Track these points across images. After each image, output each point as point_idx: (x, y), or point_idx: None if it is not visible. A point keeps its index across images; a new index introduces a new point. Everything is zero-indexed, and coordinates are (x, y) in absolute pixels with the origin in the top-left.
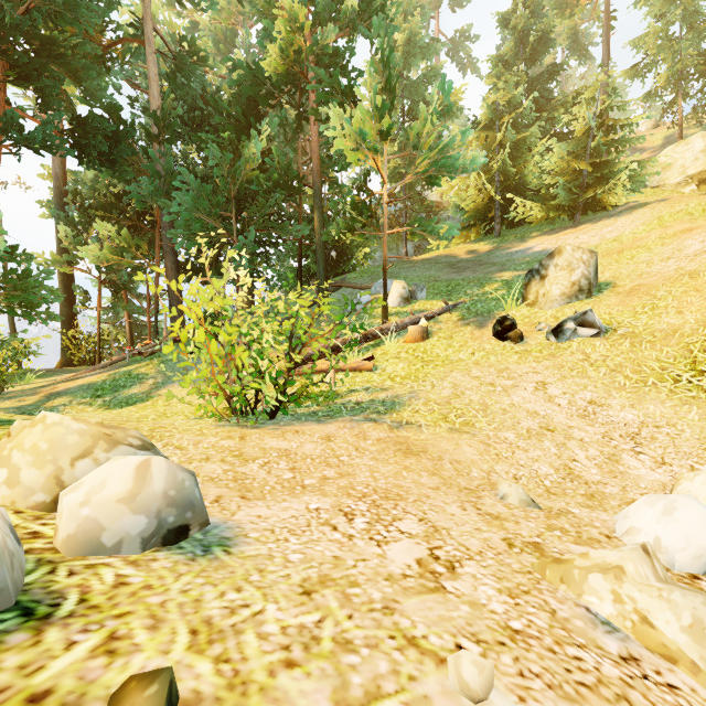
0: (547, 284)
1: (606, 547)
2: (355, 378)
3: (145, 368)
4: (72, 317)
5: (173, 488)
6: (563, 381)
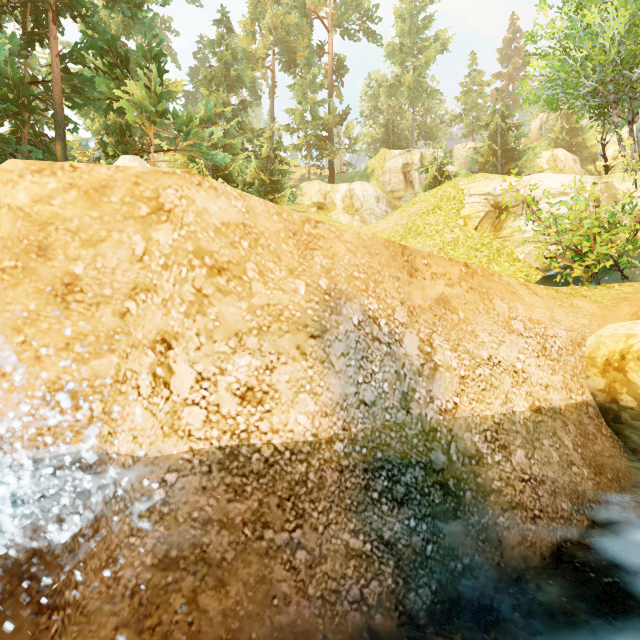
0: None
1: None
2: None
3: None
4: None
5: None
6: None
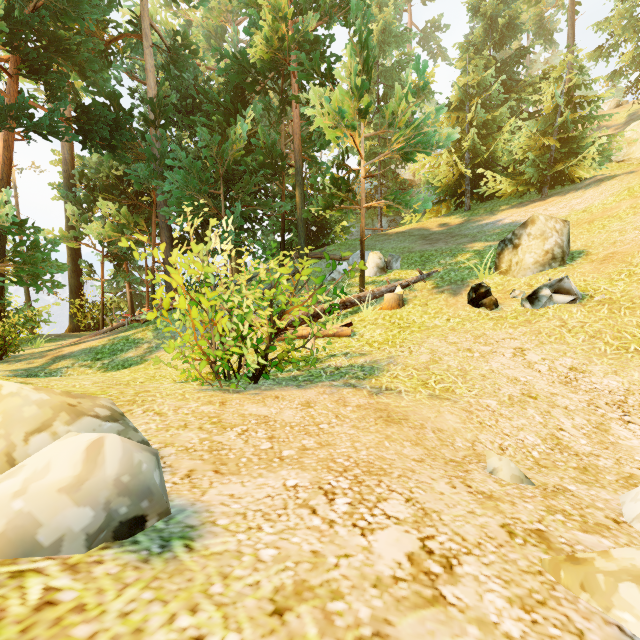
0: (520, 252)
1: (618, 536)
2: (334, 344)
3: (141, 334)
4: (79, 287)
5: (128, 472)
6: (541, 347)
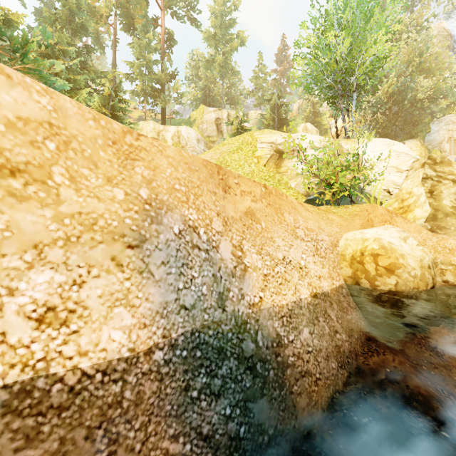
0: None
1: None
2: None
3: None
4: None
5: None
6: None
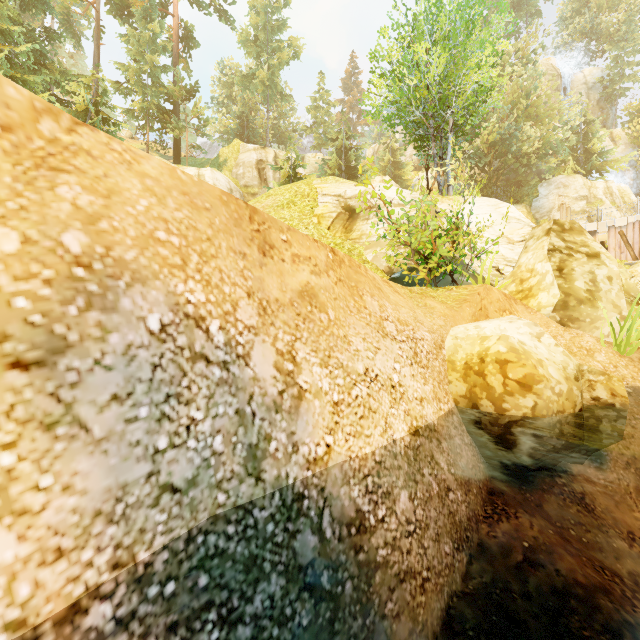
0: None
1: None
2: None
3: None
4: None
5: None
6: None
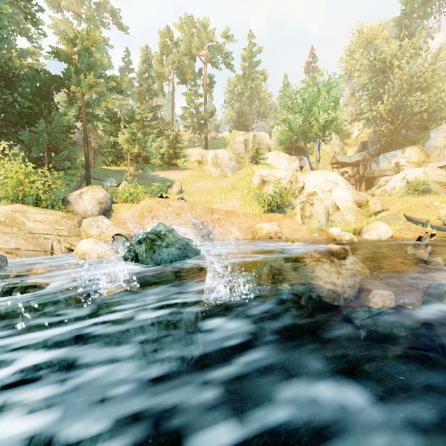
0: (173, 189)
1: None
2: None
3: None
4: None
5: None
6: None
